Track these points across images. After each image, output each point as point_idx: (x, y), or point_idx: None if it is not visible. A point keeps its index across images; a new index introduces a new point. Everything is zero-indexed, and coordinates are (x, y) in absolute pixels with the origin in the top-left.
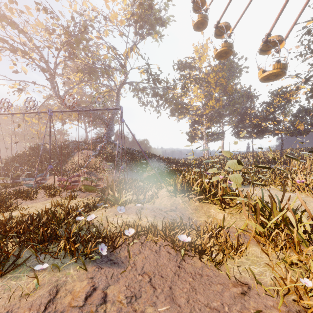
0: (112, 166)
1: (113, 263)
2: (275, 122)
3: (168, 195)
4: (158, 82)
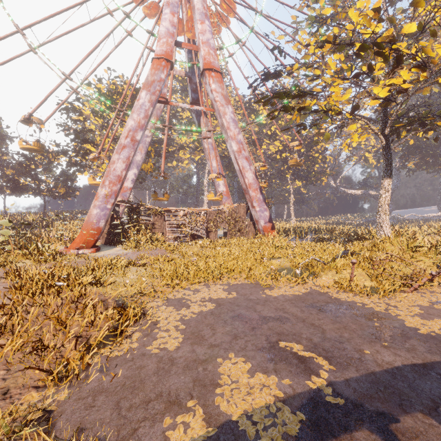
0: None
1: None
2: (37, 182)
3: None
4: None
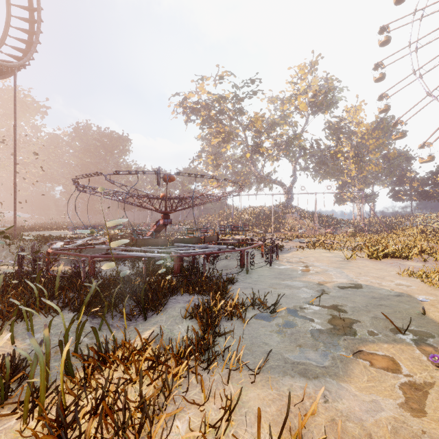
0: (321, 225)
1: None
2: None
3: None
4: (336, 157)
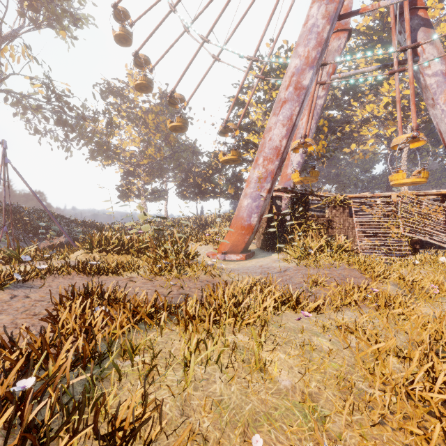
0: None
1: (28, 288)
2: (213, 185)
3: (83, 254)
4: (67, 108)
